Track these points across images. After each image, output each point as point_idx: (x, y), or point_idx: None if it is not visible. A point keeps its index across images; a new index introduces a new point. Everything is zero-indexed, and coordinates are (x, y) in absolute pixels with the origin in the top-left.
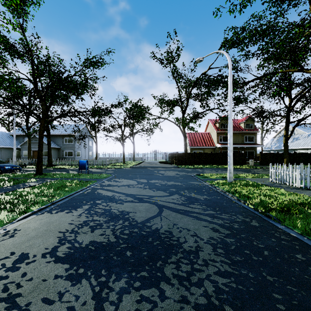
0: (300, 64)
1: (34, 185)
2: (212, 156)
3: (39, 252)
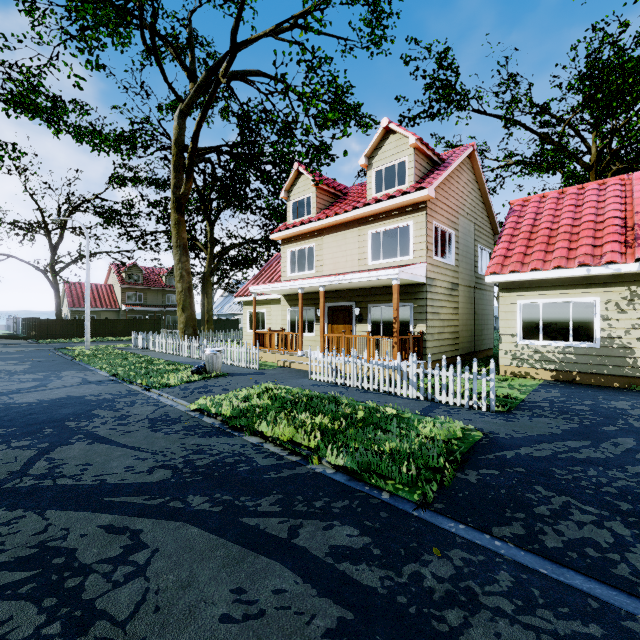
0: (190, 234)
1: None
2: (107, 324)
3: None
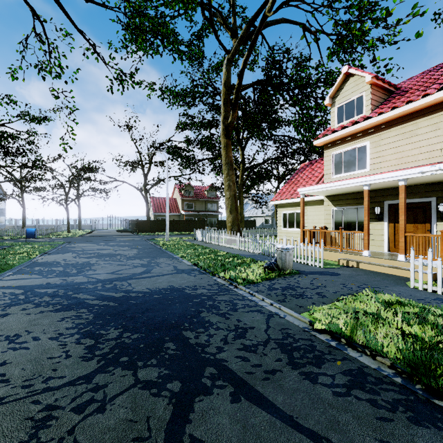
0: None
1: (1, 249)
2: (174, 223)
3: (69, 258)
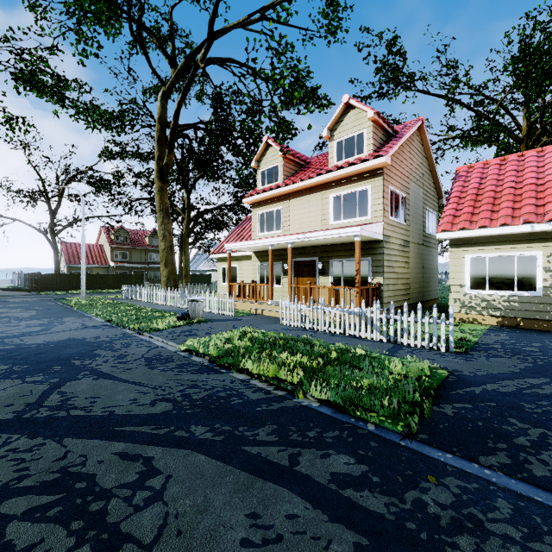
0: (170, 200)
1: None
2: (98, 279)
3: None
